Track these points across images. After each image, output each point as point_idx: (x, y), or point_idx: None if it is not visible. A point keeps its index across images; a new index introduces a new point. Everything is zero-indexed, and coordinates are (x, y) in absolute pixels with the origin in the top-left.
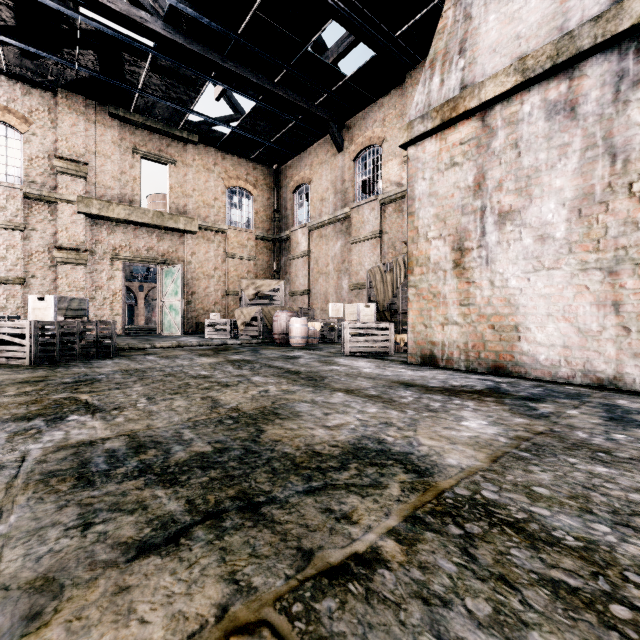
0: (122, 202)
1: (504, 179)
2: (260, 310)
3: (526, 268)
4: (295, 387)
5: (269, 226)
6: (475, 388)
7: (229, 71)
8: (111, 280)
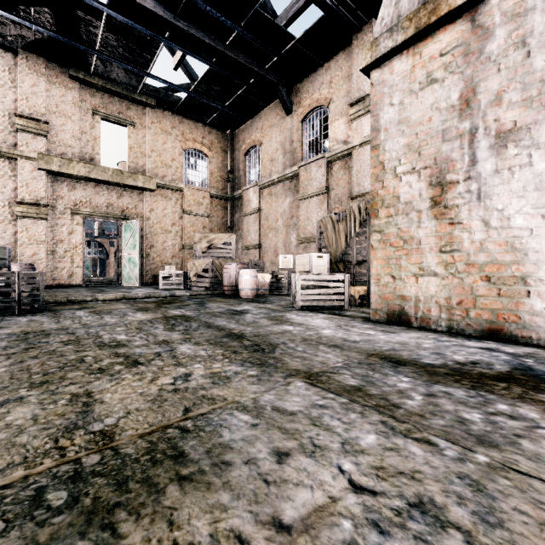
0: (83, 160)
1: (505, 89)
2: (211, 262)
3: (539, 201)
4: (232, 367)
5: (223, 186)
6: (496, 368)
7: (182, 30)
8: (72, 234)
